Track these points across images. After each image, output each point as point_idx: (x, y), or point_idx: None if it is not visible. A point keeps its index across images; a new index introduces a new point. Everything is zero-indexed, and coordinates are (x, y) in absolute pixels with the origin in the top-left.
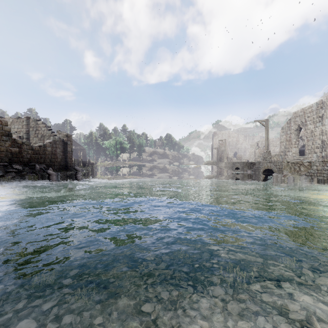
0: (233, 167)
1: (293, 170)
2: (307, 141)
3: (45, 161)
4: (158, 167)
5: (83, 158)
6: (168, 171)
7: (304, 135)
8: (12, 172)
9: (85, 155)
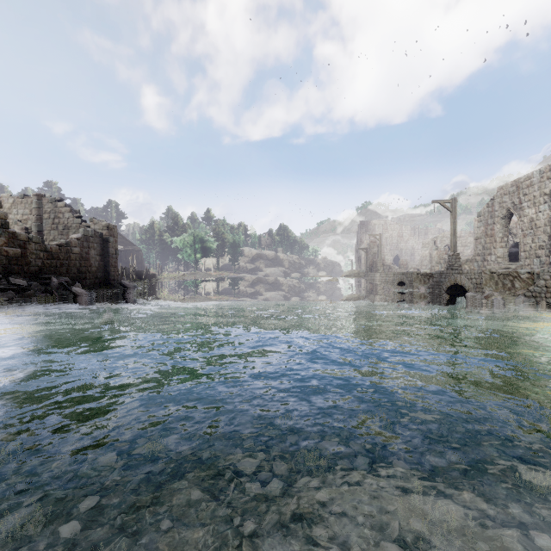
0: (394, 282)
1: (502, 287)
2: (523, 236)
3: (70, 271)
4: (265, 281)
5: (138, 265)
6: (283, 289)
7: (515, 226)
8: (7, 291)
9: (142, 260)
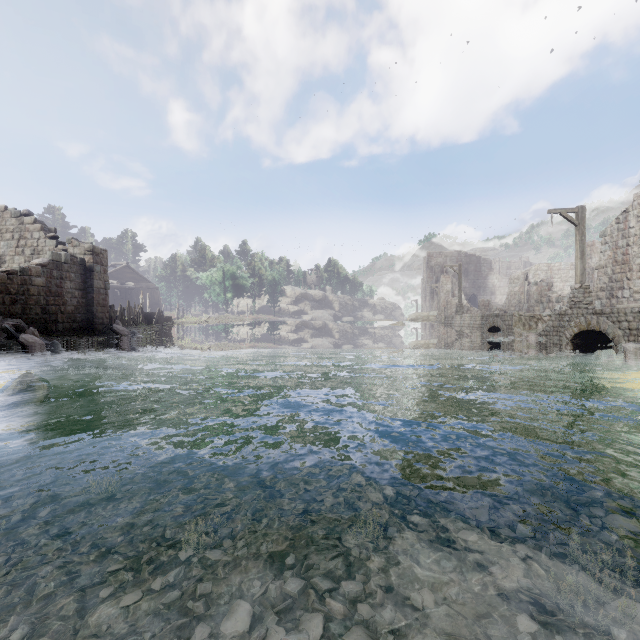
0: (483, 327)
1: None
2: None
3: (29, 310)
4: (310, 326)
5: (154, 306)
6: (333, 336)
7: None
8: None
9: (159, 300)
